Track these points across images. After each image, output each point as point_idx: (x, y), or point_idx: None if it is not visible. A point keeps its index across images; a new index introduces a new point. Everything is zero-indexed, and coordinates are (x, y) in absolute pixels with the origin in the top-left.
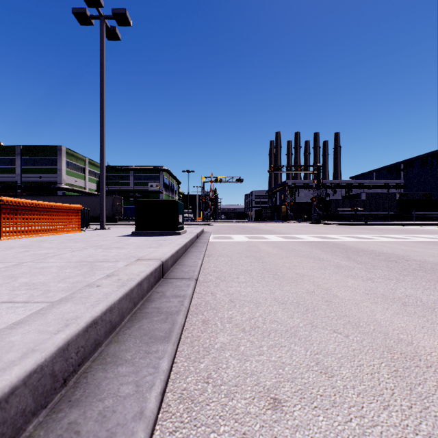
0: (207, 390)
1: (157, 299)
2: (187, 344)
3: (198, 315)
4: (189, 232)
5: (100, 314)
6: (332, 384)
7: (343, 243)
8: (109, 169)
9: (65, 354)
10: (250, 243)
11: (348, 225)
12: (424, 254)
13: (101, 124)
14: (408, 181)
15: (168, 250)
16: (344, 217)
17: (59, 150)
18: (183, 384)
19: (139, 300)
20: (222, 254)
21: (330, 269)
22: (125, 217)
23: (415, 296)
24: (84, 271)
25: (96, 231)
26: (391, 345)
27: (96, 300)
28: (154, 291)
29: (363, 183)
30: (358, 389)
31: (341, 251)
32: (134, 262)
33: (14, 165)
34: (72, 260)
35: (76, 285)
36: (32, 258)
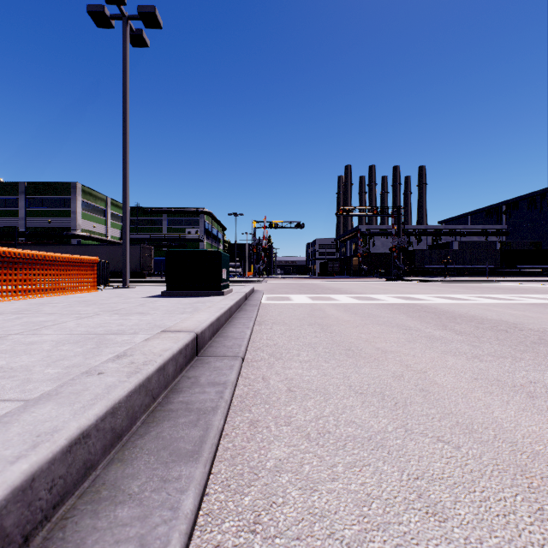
0: (254, 547)
1: (187, 388)
2: (226, 461)
3: (244, 413)
4: (236, 291)
5: (95, 421)
6: (446, 535)
7: (433, 306)
8: (136, 211)
9: (26, 495)
10: (313, 306)
11: (436, 282)
12: (542, 321)
13: (124, 154)
14: (512, 226)
15: (206, 316)
16: (431, 271)
17: (73, 188)
18: (217, 535)
19: (160, 390)
20: (278, 320)
21: (421, 342)
22: (156, 271)
23: (542, 383)
24: (87, 348)
25: (117, 290)
26: (525, 463)
27: (91, 397)
28: (184, 375)
29: (455, 228)
30: (488, 544)
31: (432, 317)
32: (158, 335)
33: (17, 207)
34: (75, 331)
35: (70, 370)
36: (22, 328)
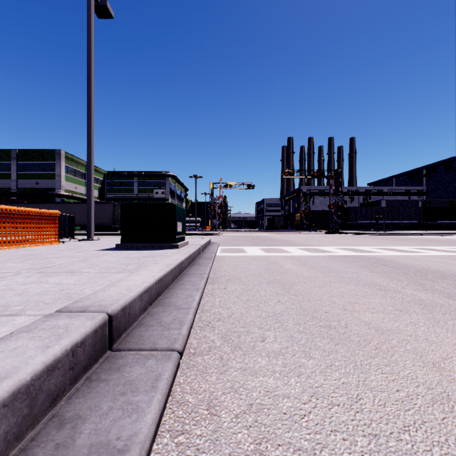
0: None
1: None
2: None
3: None
4: (192, 244)
5: None
6: None
7: (388, 259)
8: (112, 175)
9: None
10: (268, 259)
11: (370, 235)
12: None
13: (88, 115)
14: (431, 187)
15: (143, 278)
16: (364, 226)
17: (57, 155)
18: None
19: None
20: (233, 277)
21: (415, 311)
22: None
23: None
24: None
25: (79, 243)
26: None
27: None
28: (56, 414)
29: (383, 189)
30: None
31: (397, 272)
32: (40, 321)
33: (10, 171)
34: None
35: None
36: None
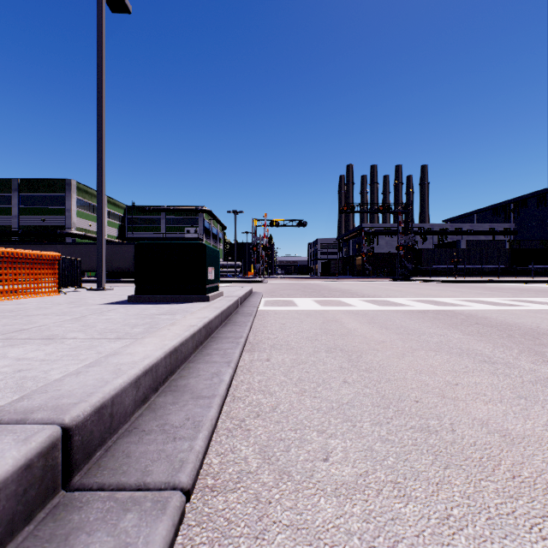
0: None
1: None
2: None
3: None
4: (227, 295)
5: None
6: None
7: (481, 315)
8: (134, 210)
9: None
10: (325, 315)
11: (448, 282)
12: None
13: (98, 133)
14: (521, 224)
15: (146, 351)
16: (439, 271)
17: (67, 185)
18: None
19: None
20: (280, 341)
21: None
22: None
23: None
24: None
25: (85, 293)
26: None
27: None
28: None
29: (462, 227)
30: None
31: (499, 334)
32: None
33: (10, 205)
34: None
35: None
36: None
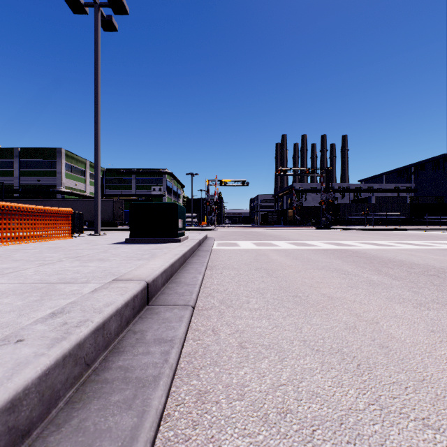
0: None
1: (130, 347)
2: None
3: (191, 379)
4: (191, 238)
5: None
6: None
7: (363, 252)
8: (110, 172)
9: None
10: (258, 252)
11: (358, 230)
12: None
13: (96, 121)
14: (419, 184)
15: (160, 263)
16: (354, 221)
17: (58, 153)
18: None
19: (98, 353)
20: (228, 265)
21: (362, 287)
22: (127, 221)
23: None
24: (29, 301)
25: (89, 237)
26: None
27: None
28: (130, 329)
29: (373, 186)
30: None
31: (365, 261)
32: (107, 285)
33: (12, 168)
34: (28, 280)
35: None
36: None
